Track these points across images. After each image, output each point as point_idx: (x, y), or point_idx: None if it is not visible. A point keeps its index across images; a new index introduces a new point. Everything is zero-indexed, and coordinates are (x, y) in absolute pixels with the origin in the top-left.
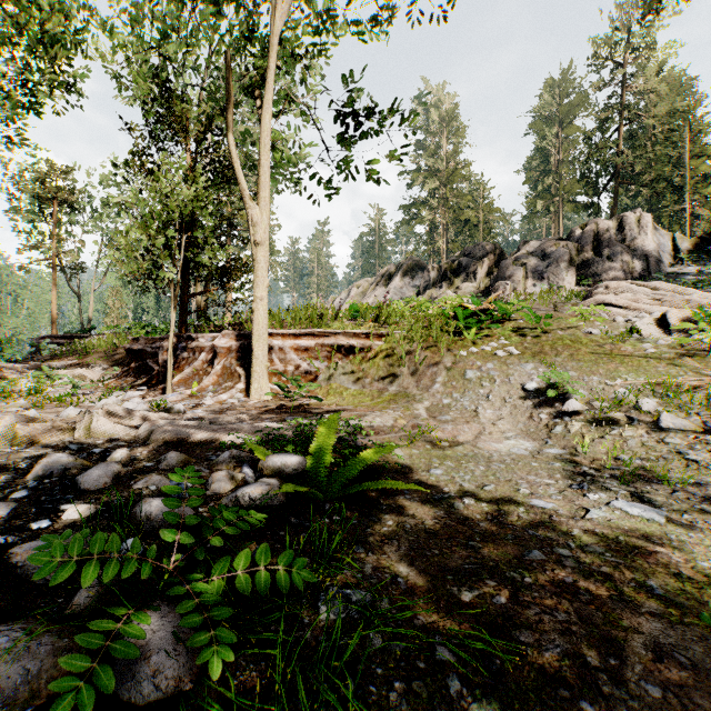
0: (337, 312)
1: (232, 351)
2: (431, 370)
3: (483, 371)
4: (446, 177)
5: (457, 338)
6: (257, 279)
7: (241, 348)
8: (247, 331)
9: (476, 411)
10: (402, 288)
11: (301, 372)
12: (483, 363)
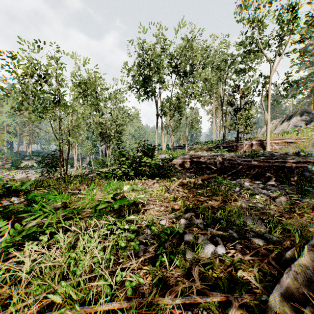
0: (283, 134)
1: (257, 144)
2: None
3: None
4: None
5: None
6: (267, 128)
7: (260, 143)
8: (260, 139)
9: None
10: (296, 122)
11: (276, 148)
12: None
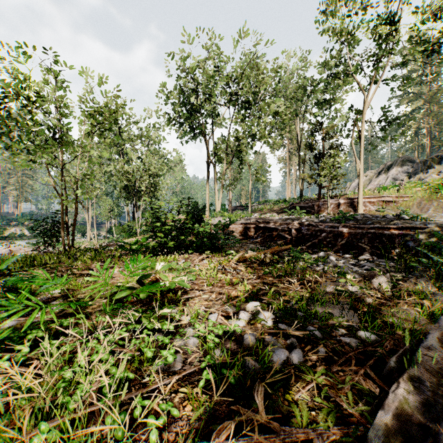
0: (380, 190)
1: (345, 204)
2: (426, 207)
3: None
4: (428, 96)
5: (438, 196)
6: (359, 181)
7: (349, 202)
8: (350, 197)
9: None
10: (397, 174)
11: (371, 209)
12: None
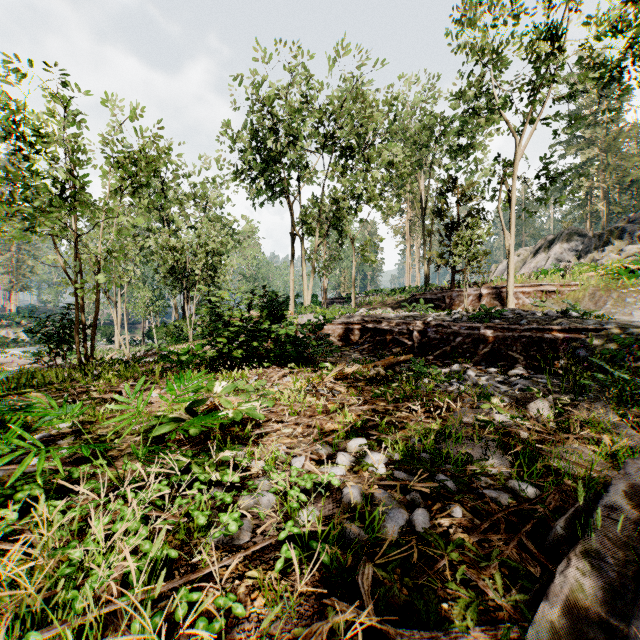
0: (538, 275)
1: (490, 295)
2: (603, 300)
3: (636, 298)
4: (605, 143)
5: (619, 284)
6: (509, 263)
7: (495, 293)
8: (496, 286)
9: (630, 314)
10: (562, 253)
11: (526, 303)
12: (636, 295)
